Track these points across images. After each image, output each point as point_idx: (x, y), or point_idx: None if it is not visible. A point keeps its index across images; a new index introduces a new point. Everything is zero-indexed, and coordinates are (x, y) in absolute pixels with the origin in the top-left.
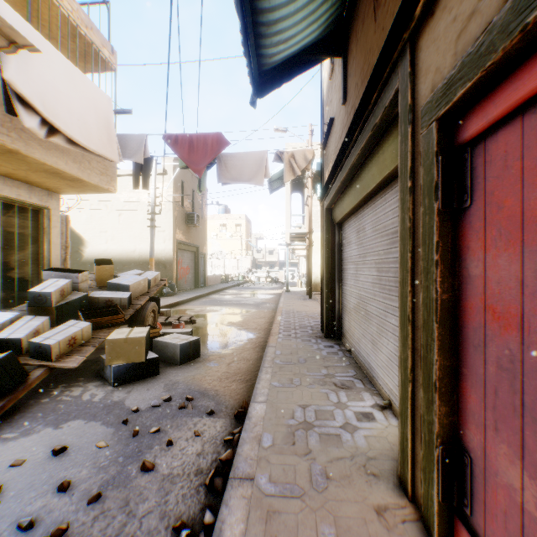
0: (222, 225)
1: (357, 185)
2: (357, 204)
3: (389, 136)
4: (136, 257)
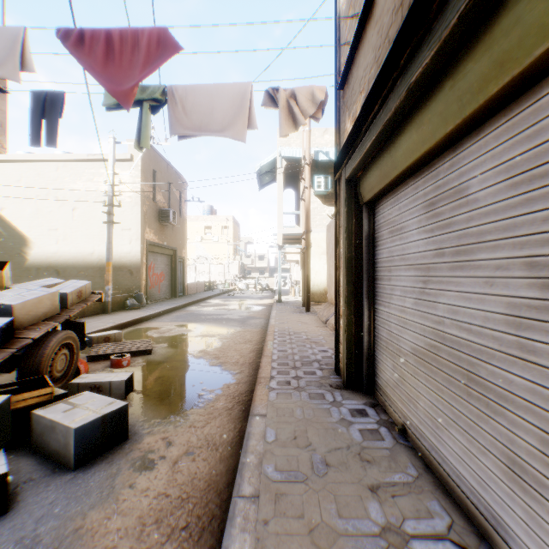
0: (208, 227)
1: (463, 74)
2: (445, 135)
3: None
4: (95, 261)
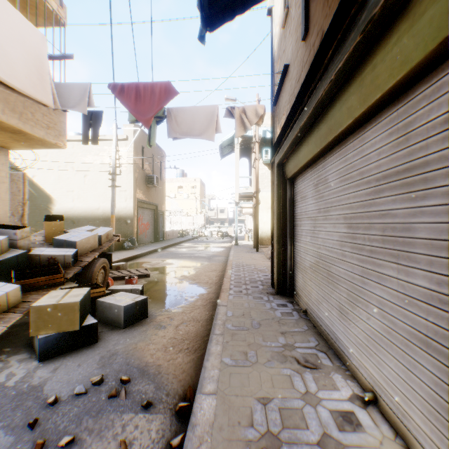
0: (180, 187)
1: (320, 128)
2: (318, 152)
3: (388, 39)
4: (100, 214)
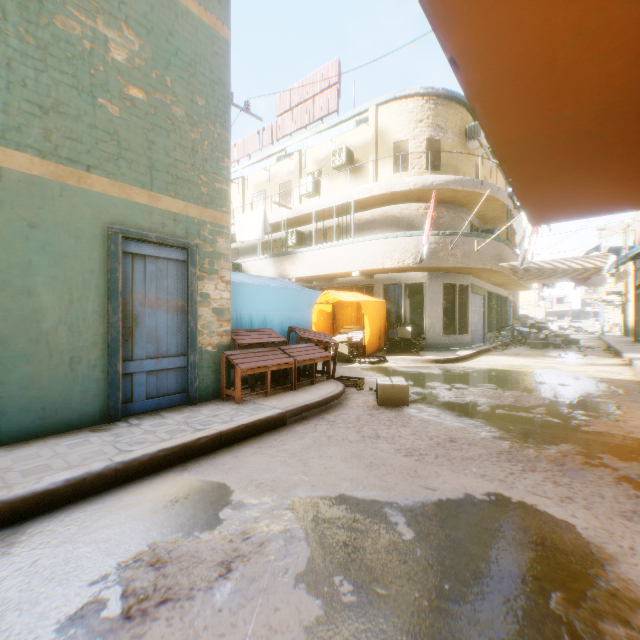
0: None
1: None
2: None
3: None
4: None
